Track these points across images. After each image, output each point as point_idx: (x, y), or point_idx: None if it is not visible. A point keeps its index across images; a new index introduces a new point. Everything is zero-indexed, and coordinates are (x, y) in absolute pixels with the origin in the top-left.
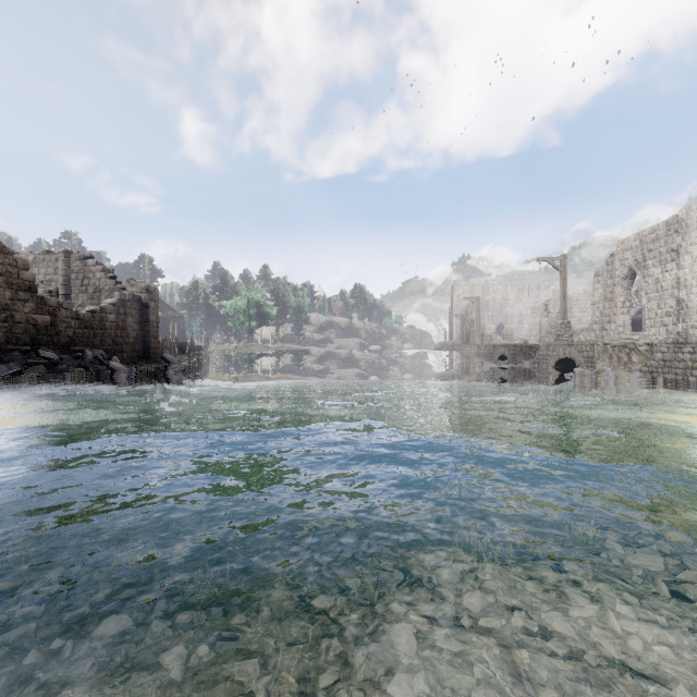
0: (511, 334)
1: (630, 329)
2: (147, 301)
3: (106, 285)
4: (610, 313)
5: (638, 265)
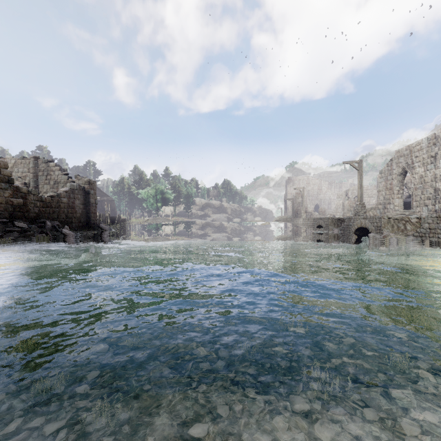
0: (324, 211)
1: (402, 208)
2: (89, 189)
3: (62, 179)
4: (389, 197)
5: (408, 166)
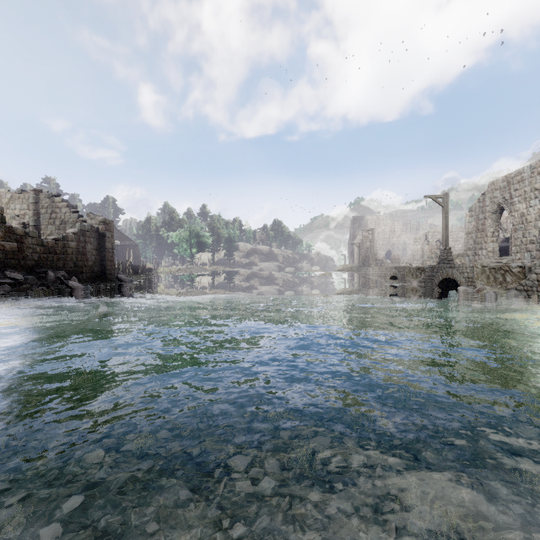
0: (398, 259)
1: (498, 254)
2: (104, 231)
3: (70, 218)
4: (481, 241)
5: (506, 202)
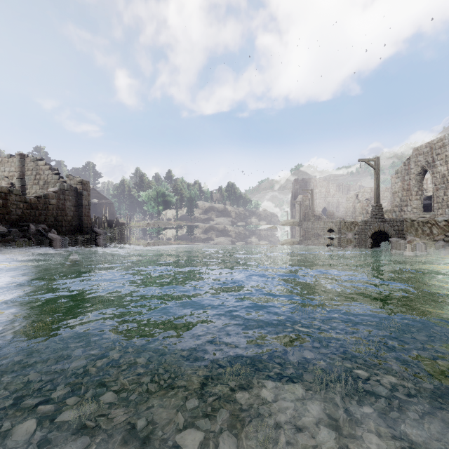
0: (332, 215)
1: (421, 210)
2: (81, 190)
3: (52, 179)
4: (407, 199)
5: (429, 165)
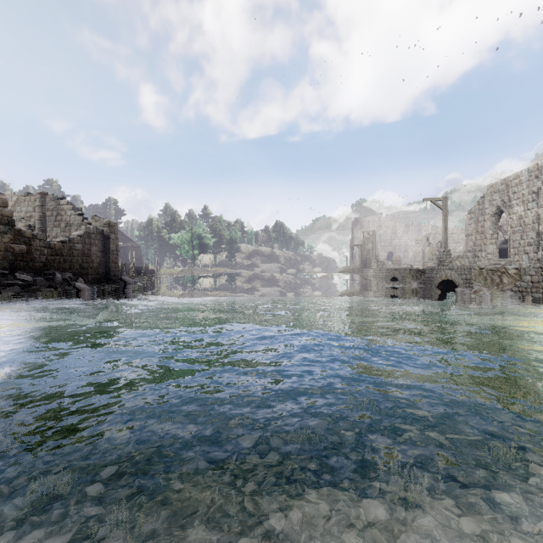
0: (399, 260)
1: (497, 256)
2: (108, 233)
3: (75, 221)
4: (481, 243)
5: (504, 204)
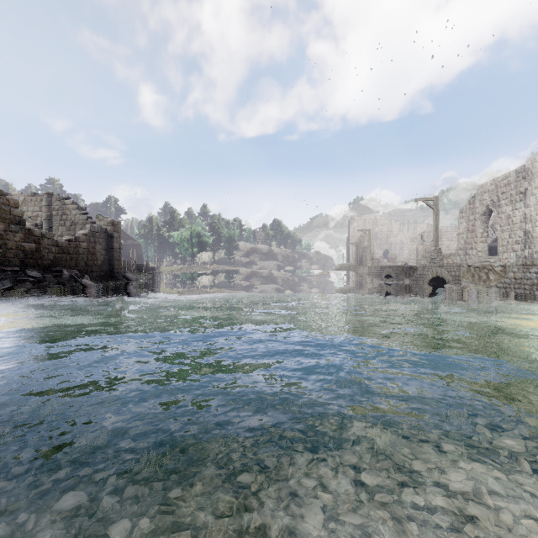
0: (394, 258)
1: (487, 254)
2: (112, 232)
3: (80, 220)
4: (472, 241)
5: (494, 204)
